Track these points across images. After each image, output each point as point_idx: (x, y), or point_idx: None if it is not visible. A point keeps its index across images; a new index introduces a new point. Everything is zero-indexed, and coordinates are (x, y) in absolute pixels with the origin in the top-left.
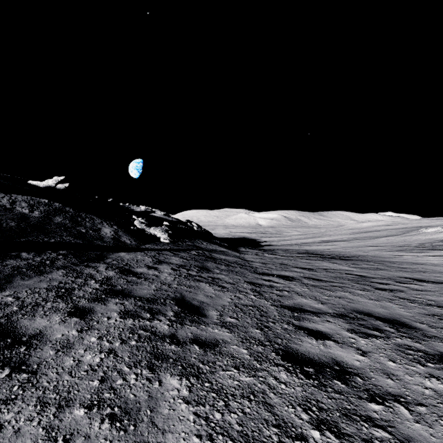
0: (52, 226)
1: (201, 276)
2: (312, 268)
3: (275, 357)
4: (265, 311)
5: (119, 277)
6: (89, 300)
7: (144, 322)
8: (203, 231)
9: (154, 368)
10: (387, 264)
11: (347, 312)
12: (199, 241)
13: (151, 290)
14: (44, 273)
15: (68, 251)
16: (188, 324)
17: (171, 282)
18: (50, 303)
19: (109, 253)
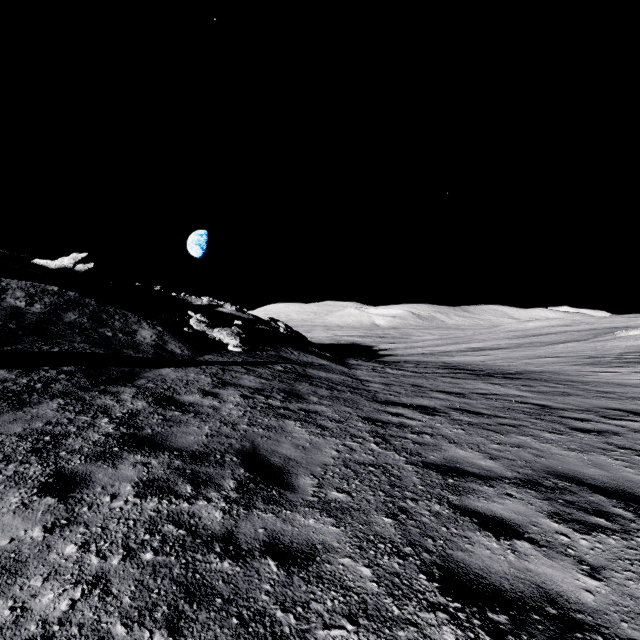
0: (59, 327)
1: (287, 408)
2: (462, 393)
3: (426, 586)
4: (397, 475)
5: (152, 412)
6: (88, 457)
7: (178, 504)
8: (294, 334)
9: (179, 626)
10: (578, 385)
11: (538, 476)
12: (287, 350)
13: (203, 435)
14: (27, 404)
15: (76, 367)
16: (260, 507)
17: (238, 419)
18: (15, 465)
19: (144, 370)
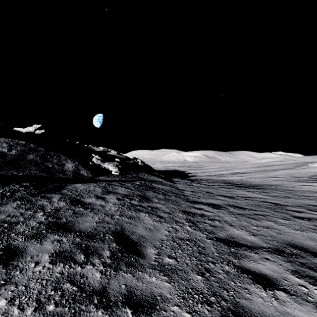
0: (24, 162)
1: (141, 206)
2: (233, 196)
3: None
4: (202, 246)
5: (67, 208)
6: (27, 237)
7: (75, 268)
8: (146, 165)
9: None
10: (292, 192)
11: (281, 246)
12: (142, 174)
13: (94, 222)
14: None
15: (30, 183)
16: (123, 269)
17: (114, 212)
18: None
19: (66, 184)
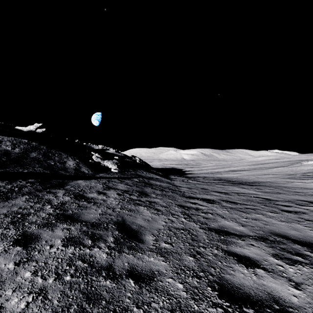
0: (28, 160)
1: (140, 200)
2: (227, 192)
3: (211, 293)
4: (195, 234)
5: (72, 202)
6: (39, 225)
7: (84, 250)
8: (144, 163)
9: None
10: (284, 188)
11: (266, 235)
12: (140, 171)
13: (97, 214)
14: (10, 198)
15: (35, 180)
16: (126, 251)
17: (115, 206)
18: (1, 230)
19: (69, 181)
